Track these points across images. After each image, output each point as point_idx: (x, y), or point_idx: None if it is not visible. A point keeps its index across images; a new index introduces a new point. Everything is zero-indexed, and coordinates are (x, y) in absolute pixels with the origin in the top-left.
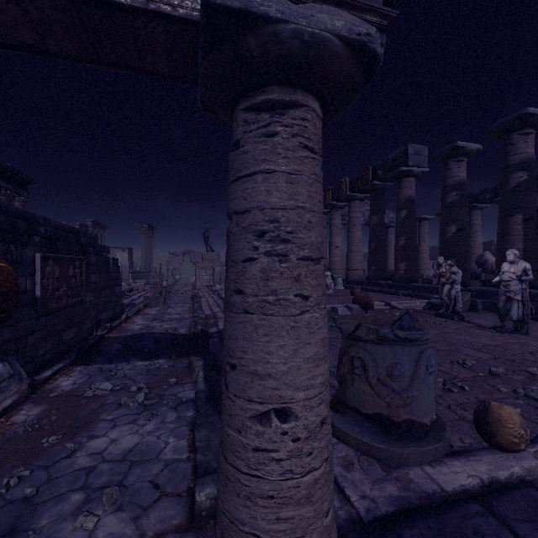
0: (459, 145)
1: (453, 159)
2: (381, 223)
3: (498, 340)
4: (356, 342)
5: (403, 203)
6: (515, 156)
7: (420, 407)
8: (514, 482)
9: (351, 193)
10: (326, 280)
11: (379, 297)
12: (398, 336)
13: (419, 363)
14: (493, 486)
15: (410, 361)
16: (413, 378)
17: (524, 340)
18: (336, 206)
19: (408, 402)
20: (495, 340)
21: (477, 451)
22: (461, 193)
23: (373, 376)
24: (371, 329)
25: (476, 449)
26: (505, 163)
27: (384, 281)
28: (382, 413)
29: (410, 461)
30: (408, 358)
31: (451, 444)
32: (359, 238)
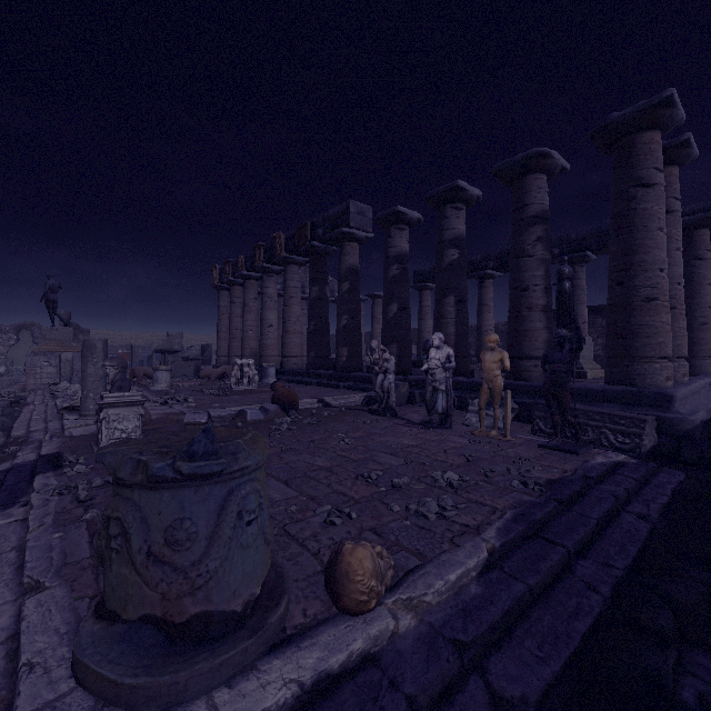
0: (400, 210)
1: (395, 226)
2: (322, 296)
3: (420, 439)
4: (121, 489)
5: (346, 272)
6: (449, 231)
7: (226, 584)
8: (352, 665)
9: (287, 255)
10: (248, 371)
11: (315, 391)
12: (181, 472)
13: (224, 512)
14: (319, 687)
15: (209, 511)
16: (212, 539)
17: (444, 436)
18: (270, 270)
19: (198, 584)
20: (417, 439)
21: (317, 628)
22: (402, 267)
23: (139, 549)
24: (142, 462)
25: (318, 623)
26: (440, 238)
27: (325, 370)
28: (154, 613)
29: (190, 693)
30: (206, 506)
31: (286, 624)
32: (298, 314)
